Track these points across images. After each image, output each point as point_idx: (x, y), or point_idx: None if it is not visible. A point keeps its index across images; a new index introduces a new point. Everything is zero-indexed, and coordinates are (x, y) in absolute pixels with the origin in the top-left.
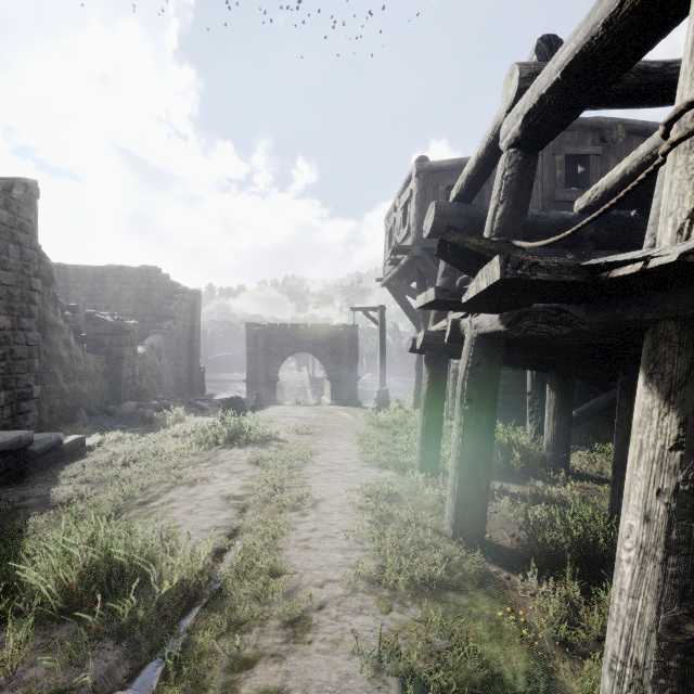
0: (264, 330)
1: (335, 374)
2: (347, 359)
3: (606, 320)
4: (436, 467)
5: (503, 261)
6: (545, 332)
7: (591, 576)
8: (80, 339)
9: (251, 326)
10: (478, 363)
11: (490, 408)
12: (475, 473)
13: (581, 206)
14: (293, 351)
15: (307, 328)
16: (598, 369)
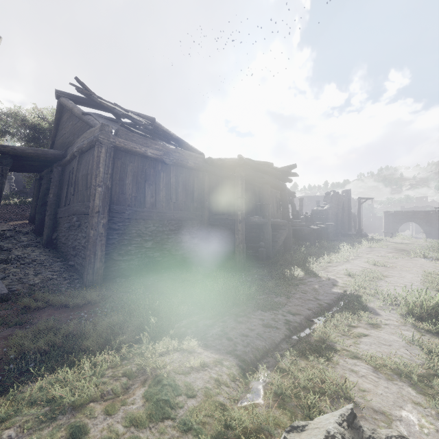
0: (392, 213)
1: (428, 231)
2: (435, 225)
3: None
4: None
5: None
6: None
7: None
8: None
9: (386, 212)
10: None
11: None
12: None
13: None
14: (405, 221)
15: (412, 212)
16: None
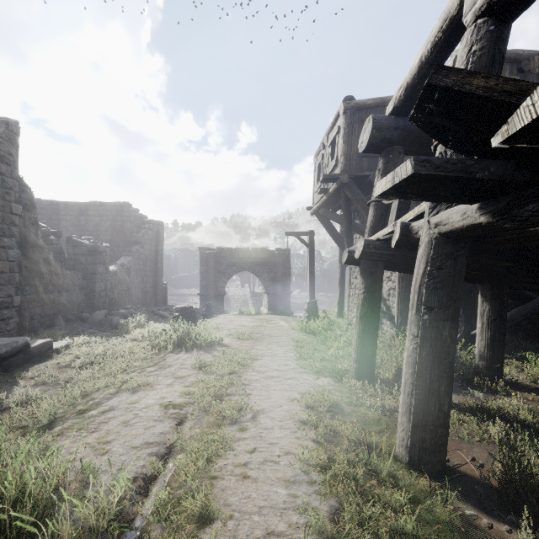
0: (213, 253)
1: (271, 289)
2: (281, 277)
3: None
4: (371, 375)
5: None
6: None
7: None
8: (62, 259)
9: (203, 250)
10: (440, 267)
11: (453, 317)
12: (436, 391)
13: None
14: (237, 270)
15: (248, 251)
16: None
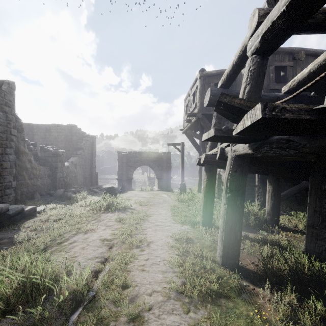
0: (125, 154)
1: (160, 176)
2: (165, 168)
3: (323, 145)
4: (210, 224)
5: (263, 106)
6: (278, 153)
7: (301, 289)
8: (37, 159)
9: (119, 153)
10: (235, 171)
11: (242, 195)
12: (234, 230)
13: (286, 90)
14: (139, 165)
15: (146, 153)
16: (295, 174)
